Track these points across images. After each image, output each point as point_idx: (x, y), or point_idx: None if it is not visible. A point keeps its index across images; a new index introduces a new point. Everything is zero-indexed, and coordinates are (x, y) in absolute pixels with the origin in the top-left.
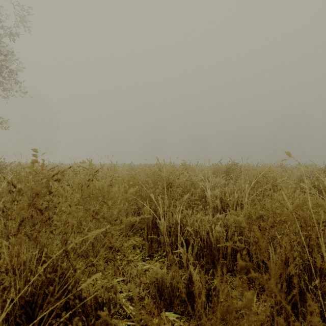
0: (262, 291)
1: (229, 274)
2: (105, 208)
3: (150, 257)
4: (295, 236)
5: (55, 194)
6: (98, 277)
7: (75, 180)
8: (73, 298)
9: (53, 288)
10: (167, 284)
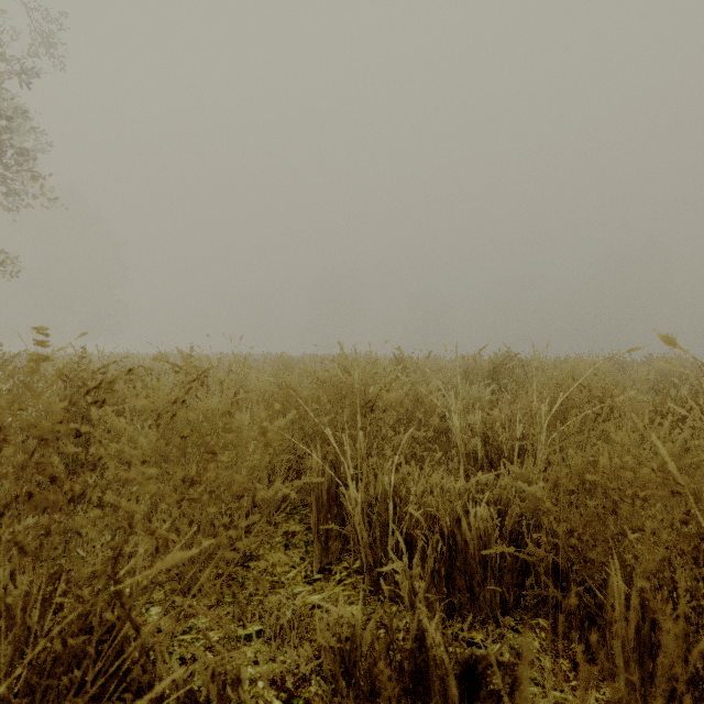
0: (587, 661)
1: (511, 620)
2: (213, 472)
3: (323, 573)
4: (669, 534)
5: (95, 435)
6: (201, 624)
7: (138, 403)
8: (137, 689)
9: (86, 668)
10: (365, 649)
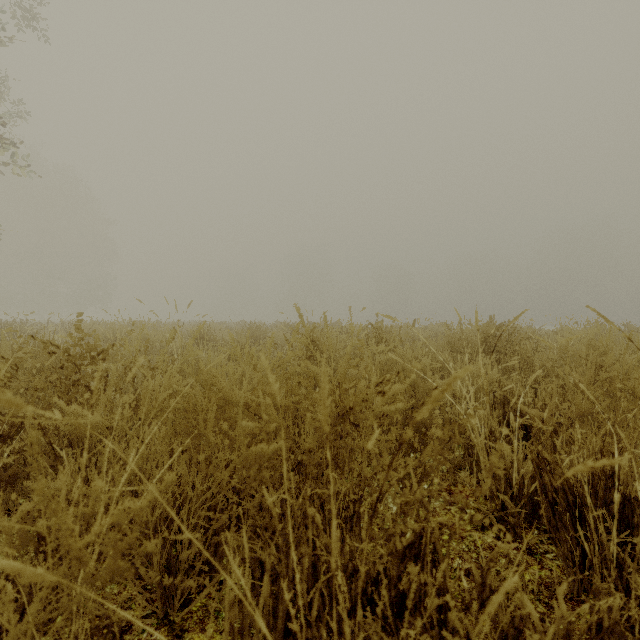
0: None
1: None
2: None
3: None
4: None
5: None
6: None
7: None
8: None
9: None
10: None
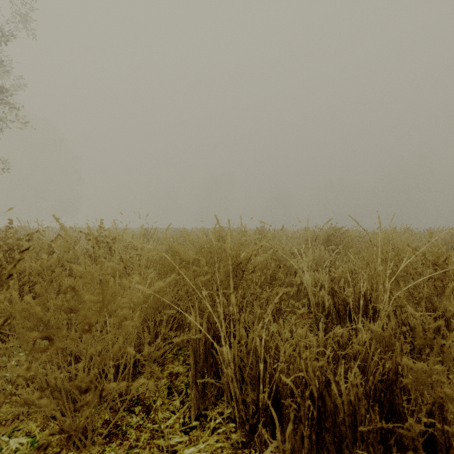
0: None
1: None
2: (1, 394)
3: (199, 420)
4: None
5: None
6: None
7: None
8: None
9: None
10: None
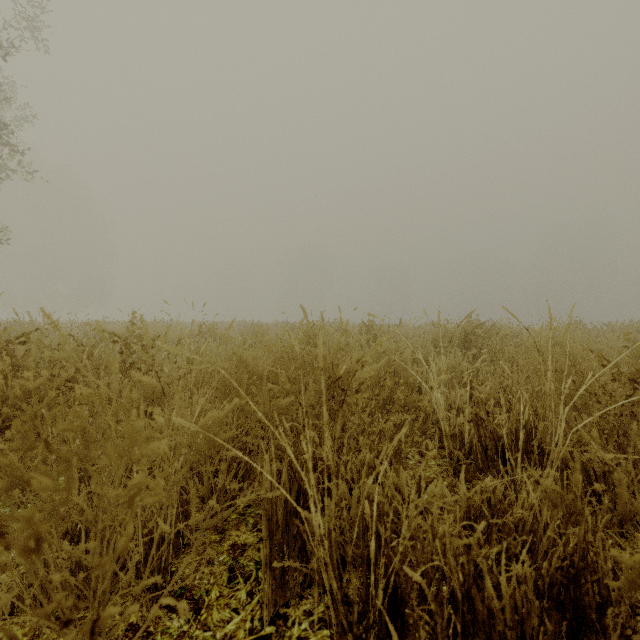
0: None
1: None
2: None
3: (275, 625)
4: None
5: None
6: None
7: None
8: None
9: None
10: None
